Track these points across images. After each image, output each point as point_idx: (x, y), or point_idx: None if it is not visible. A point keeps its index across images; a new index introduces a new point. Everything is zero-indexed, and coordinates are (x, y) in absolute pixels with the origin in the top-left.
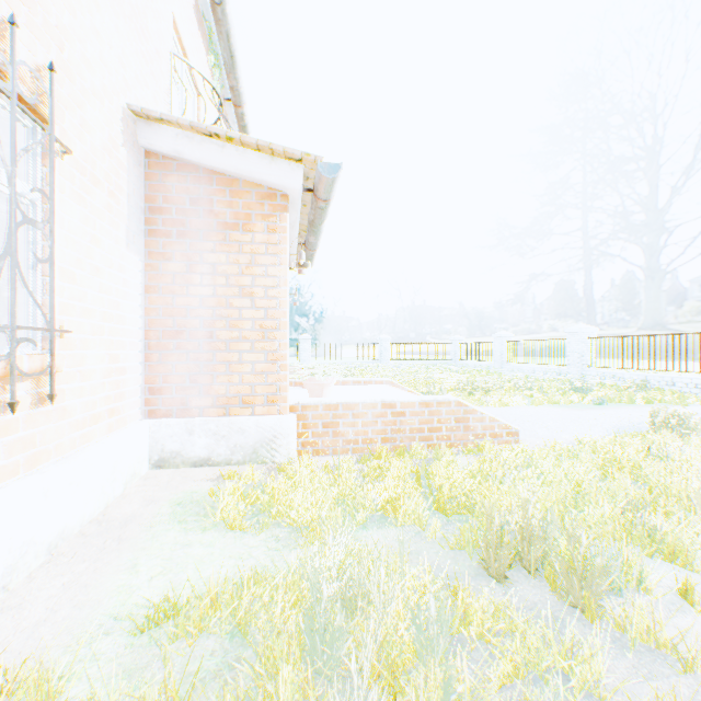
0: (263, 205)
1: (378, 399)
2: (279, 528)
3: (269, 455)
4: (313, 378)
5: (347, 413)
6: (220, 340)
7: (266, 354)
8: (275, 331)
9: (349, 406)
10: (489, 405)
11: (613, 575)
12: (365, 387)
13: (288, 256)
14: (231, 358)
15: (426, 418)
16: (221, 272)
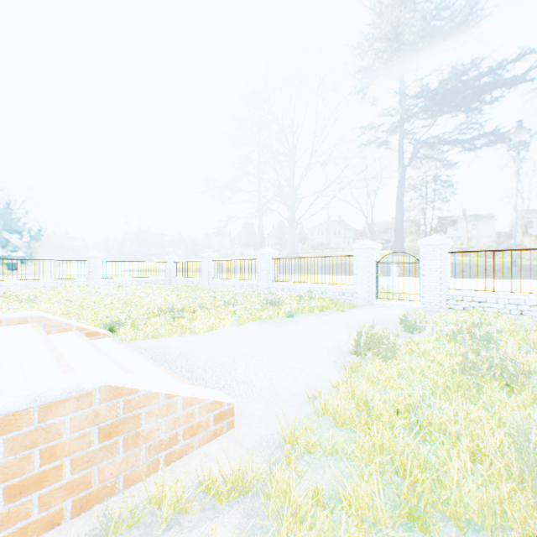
0: None
1: None
2: None
3: None
4: None
5: None
6: None
7: None
8: None
9: None
10: (195, 332)
11: None
12: None
13: None
14: None
15: (0, 465)
16: None
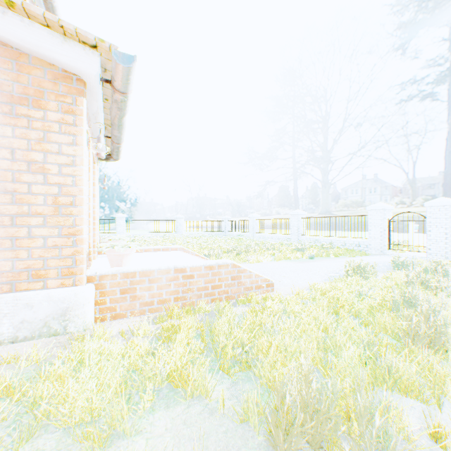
0: (57, 85)
1: (171, 265)
2: (46, 435)
3: (63, 326)
4: (113, 249)
5: (144, 279)
6: (5, 214)
7: (61, 229)
8: (71, 207)
9: (146, 273)
10: (250, 262)
11: (387, 435)
12: (163, 253)
13: (85, 138)
14: (18, 233)
15: (210, 279)
16: (6, 145)
